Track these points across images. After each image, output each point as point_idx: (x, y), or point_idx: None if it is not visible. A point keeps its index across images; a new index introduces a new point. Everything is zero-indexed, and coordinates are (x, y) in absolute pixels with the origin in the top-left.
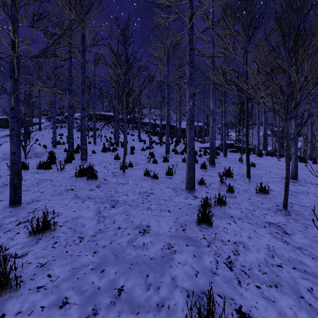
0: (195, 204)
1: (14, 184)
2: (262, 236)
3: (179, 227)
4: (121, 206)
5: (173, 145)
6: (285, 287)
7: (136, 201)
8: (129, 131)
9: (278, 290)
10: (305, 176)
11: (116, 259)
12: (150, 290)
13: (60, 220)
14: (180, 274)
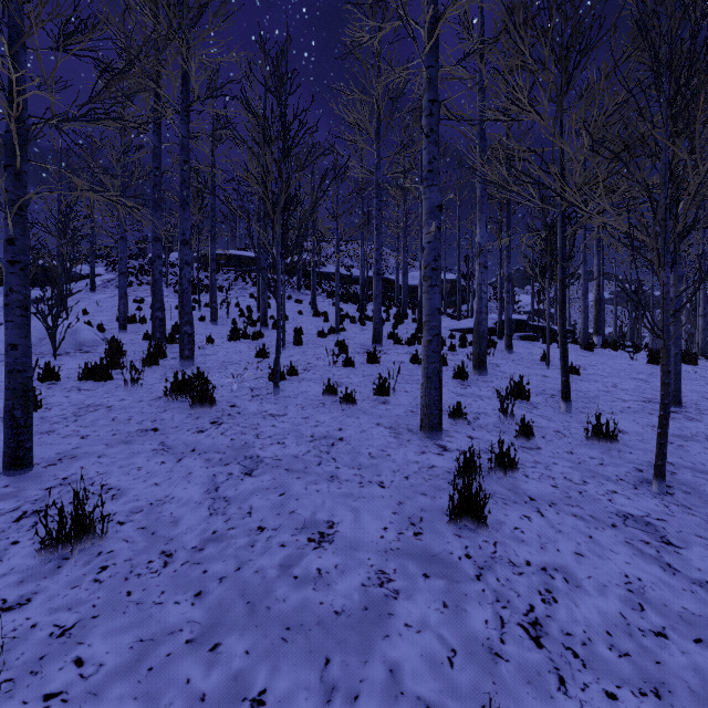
0: (443, 467)
1: (14, 419)
2: (610, 552)
3: (406, 526)
4: (268, 473)
5: (390, 324)
6: (682, 698)
7: (303, 460)
8: (291, 294)
9: (662, 707)
10: (697, 397)
11: (250, 614)
12: (333, 706)
13: (122, 507)
14: (409, 658)
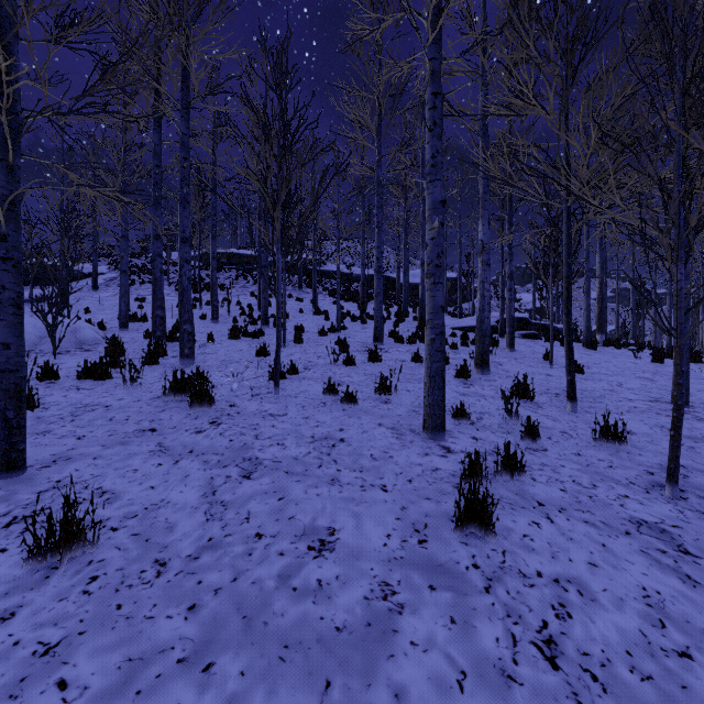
0: (447, 469)
1: (6, 420)
2: (625, 562)
3: (410, 533)
4: (267, 476)
5: (391, 322)
6: None
7: (303, 462)
8: (292, 292)
9: None
10: None
11: (246, 630)
12: None
13: (115, 512)
14: (416, 681)
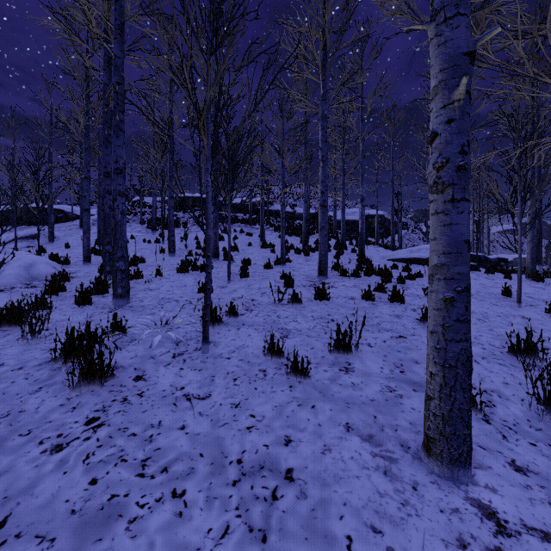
0: None
1: None
2: None
3: None
4: None
5: (332, 254)
6: None
7: None
8: (244, 228)
9: None
10: None
11: None
12: None
13: None
14: None
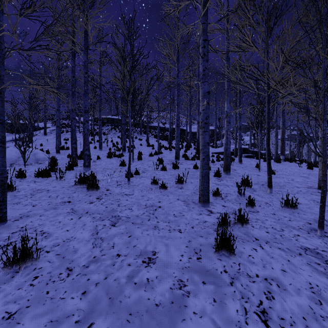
0: (211, 221)
1: None
2: (300, 269)
3: (193, 254)
4: (123, 225)
5: (183, 150)
6: None
7: (141, 218)
8: (137, 136)
9: None
10: None
11: (110, 305)
12: None
13: (49, 243)
14: None
